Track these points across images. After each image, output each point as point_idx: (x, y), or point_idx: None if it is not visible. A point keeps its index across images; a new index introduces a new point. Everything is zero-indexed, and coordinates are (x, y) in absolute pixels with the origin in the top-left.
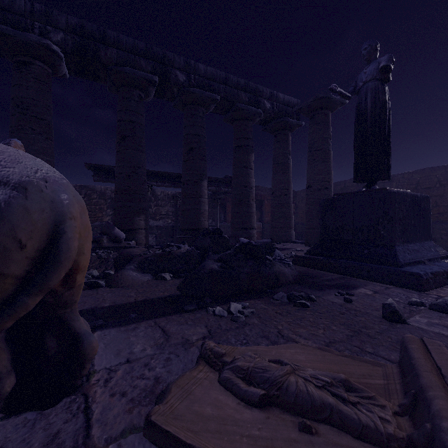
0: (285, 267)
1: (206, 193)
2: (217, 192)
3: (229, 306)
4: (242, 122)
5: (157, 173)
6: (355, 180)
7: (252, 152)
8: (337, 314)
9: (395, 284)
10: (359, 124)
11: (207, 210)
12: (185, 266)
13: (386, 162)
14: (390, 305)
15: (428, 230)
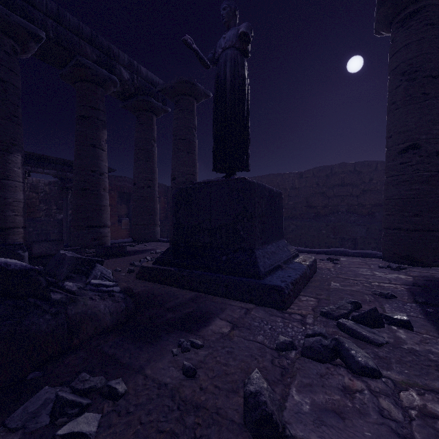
0: (101, 299)
1: (18, 173)
2: (66, 178)
3: None
4: (88, 86)
5: None
6: (215, 168)
7: (103, 129)
8: None
9: (255, 302)
10: (218, 99)
11: (22, 199)
12: None
13: (245, 148)
14: (257, 398)
15: (282, 228)
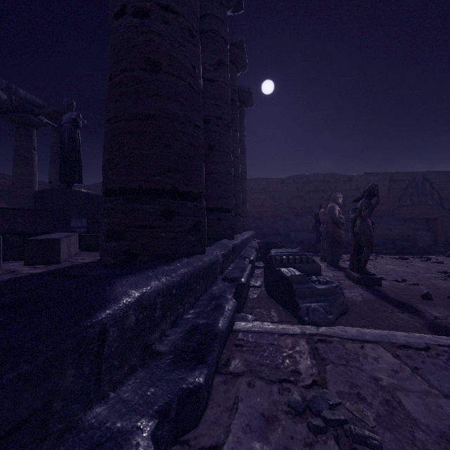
0: None
1: None
2: None
3: None
4: None
5: None
6: (60, 181)
7: None
8: None
9: None
10: (62, 147)
11: None
12: None
13: (77, 173)
14: None
15: None
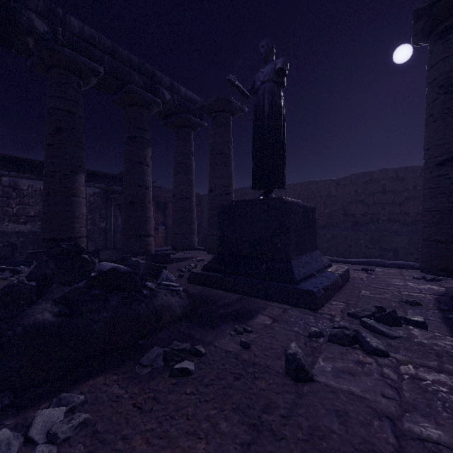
0: (172, 295)
1: (83, 191)
2: (110, 190)
3: (32, 420)
4: (136, 109)
5: (10, 159)
6: (254, 187)
7: (148, 147)
8: (230, 382)
9: (291, 304)
10: (257, 127)
11: (85, 213)
12: (1, 312)
13: (281, 169)
14: (295, 357)
15: (315, 240)
